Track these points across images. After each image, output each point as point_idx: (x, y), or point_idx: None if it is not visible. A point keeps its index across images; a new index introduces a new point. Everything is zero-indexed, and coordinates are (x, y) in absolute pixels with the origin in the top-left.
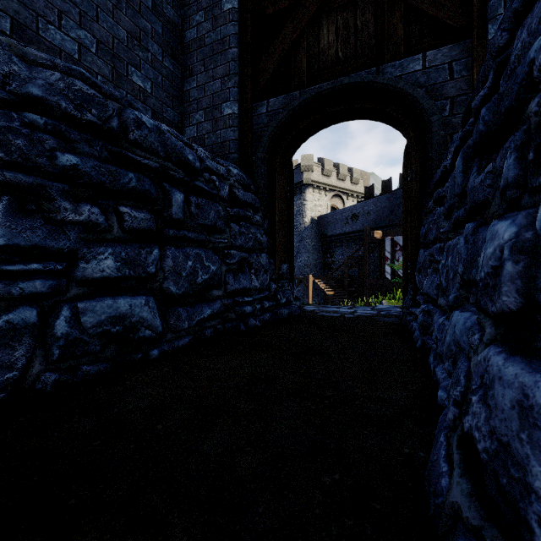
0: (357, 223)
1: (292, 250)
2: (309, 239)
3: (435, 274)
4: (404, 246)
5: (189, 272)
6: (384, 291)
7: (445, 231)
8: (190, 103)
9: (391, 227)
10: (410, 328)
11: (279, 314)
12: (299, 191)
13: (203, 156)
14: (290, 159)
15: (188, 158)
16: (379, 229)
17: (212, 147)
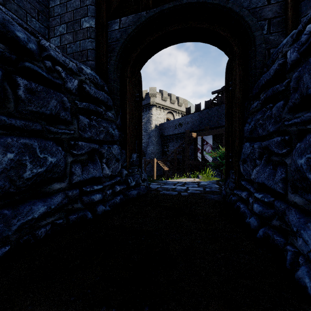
0: (182, 128)
1: (140, 143)
2: (154, 137)
3: (272, 165)
4: (226, 140)
5: (9, 166)
6: (196, 167)
7: (297, 122)
8: (54, 17)
9: (200, 131)
10: (236, 207)
11: (129, 195)
12: (148, 108)
13: (47, 46)
14: (139, 71)
15: (14, 33)
16: (193, 132)
17: (73, 55)
